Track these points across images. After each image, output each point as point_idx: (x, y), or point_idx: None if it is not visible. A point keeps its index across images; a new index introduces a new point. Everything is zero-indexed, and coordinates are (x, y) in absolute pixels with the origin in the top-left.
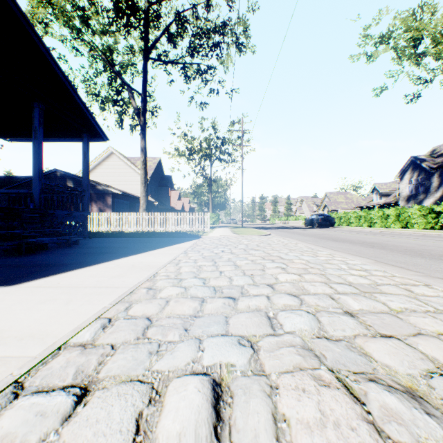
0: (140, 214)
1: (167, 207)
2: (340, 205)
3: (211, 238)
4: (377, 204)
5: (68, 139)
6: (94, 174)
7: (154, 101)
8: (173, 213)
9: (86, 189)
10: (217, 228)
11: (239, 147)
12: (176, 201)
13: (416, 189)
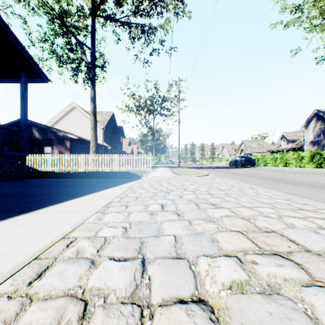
0: (89, 156)
1: (119, 151)
2: (254, 149)
3: (151, 179)
4: (285, 148)
5: (9, 80)
6: (60, 124)
7: (102, 55)
8: (118, 154)
9: (24, 129)
10: (158, 168)
11: (175, 104)
12: (127, 147)
13: (319, 136)
